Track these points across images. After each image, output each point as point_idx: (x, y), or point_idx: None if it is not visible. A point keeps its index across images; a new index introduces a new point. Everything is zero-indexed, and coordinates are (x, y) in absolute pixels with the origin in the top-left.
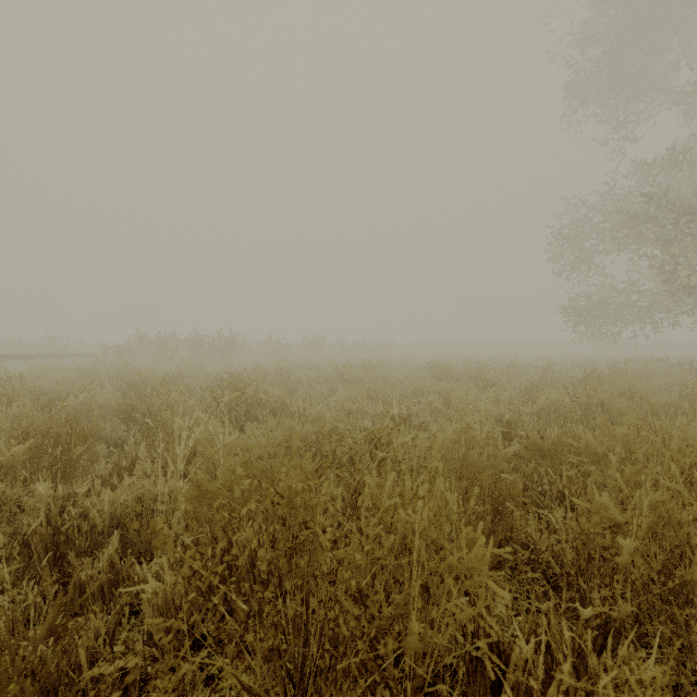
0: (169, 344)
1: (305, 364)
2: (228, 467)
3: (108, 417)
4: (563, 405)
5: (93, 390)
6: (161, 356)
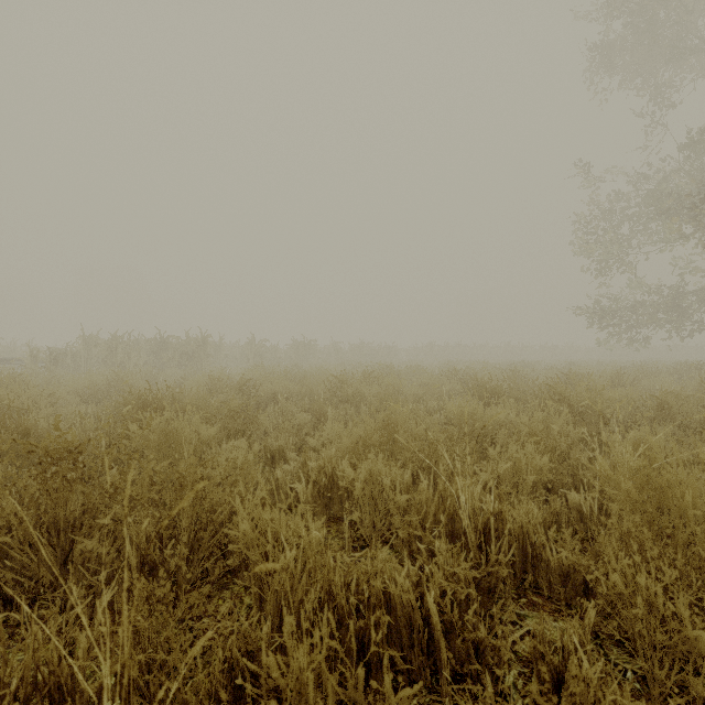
0: (119, 347)
1: (285, 373)
2: None
3: None
4: None
5: None
6: (109, 362)
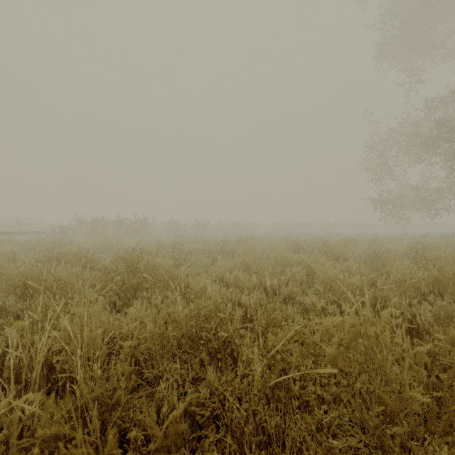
0: (99, 225)
1: (194, 239)
2: (100, 357)
3: (0, 294)
4: (416, 279)
5: (4, 265)
6: (93, 233)
